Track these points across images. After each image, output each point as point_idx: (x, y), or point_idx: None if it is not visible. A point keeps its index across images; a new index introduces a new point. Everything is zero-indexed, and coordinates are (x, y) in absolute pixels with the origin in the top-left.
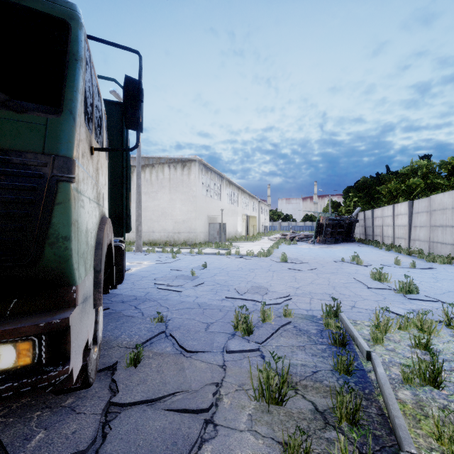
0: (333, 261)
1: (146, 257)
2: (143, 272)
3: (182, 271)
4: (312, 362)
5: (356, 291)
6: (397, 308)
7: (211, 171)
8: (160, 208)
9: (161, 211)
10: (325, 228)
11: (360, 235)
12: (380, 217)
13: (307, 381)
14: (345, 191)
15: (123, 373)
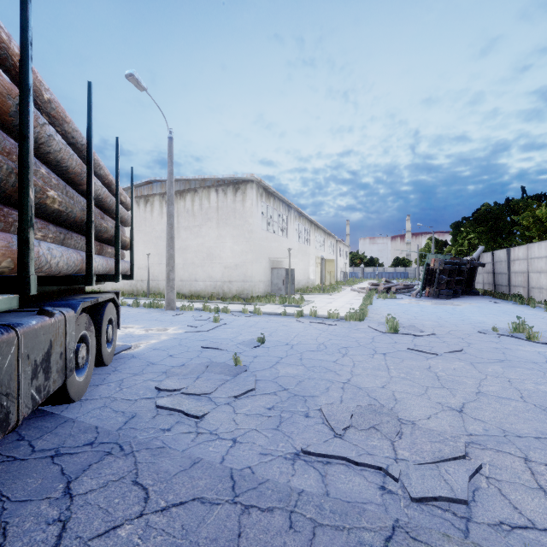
0: (476, 331)
1: (177, 318)
2: (156, 350)
3: (222, 350)
4: None
5: None
6: None
7: (274, 197)
8: (205, 249)
9: (206, 251)
10: (439, 276)
11: (483, 286)
12: (523, 259)
13: None
14: (453, 226)
15: None
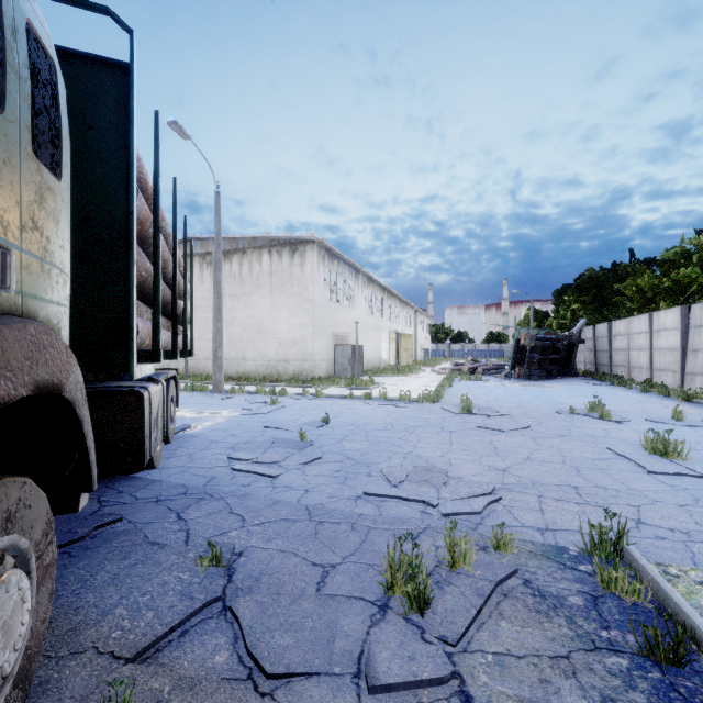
0: (553, 412)
1: (228, 402)
2: (216, 431)
3: (285, 430)
4: None
5: (626, 479)
6: None
7: (338, 260)
8: (256, 321)
9: (257, 325)
10: (530, 354)
11: (585, 365)
12: (624, 334)
13: None
14: (556, 294)
15: None
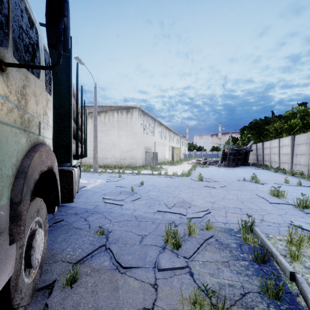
0: (236, 180)
1: (100, 176)
2: (96, 188)
3: (125, 187)
4: (238, 281)
5: (261, 205)
6: (300, 222)
7: (147, 115)
8: (111, 142)
9: (112, 143)
10: (229, 156)
11: (253, 161)
12: (268, 148)
13: (238, 308)
14: (241, 130)
15: (58, 295)
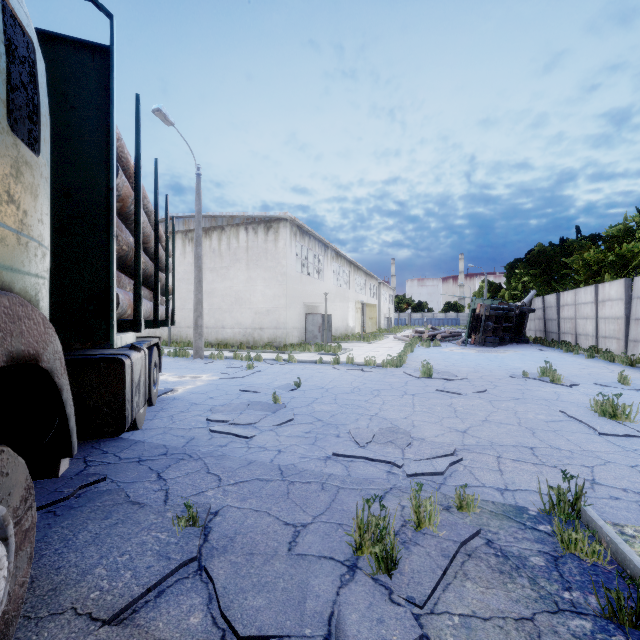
0: (508, 376)
1: (207, 366)
2: (196, 394)
3: (260, 393)
4: None
5: (579, 440)
6: None
7: (309, 236)
8: (233, 292)
9: (234, 296)
10: (485, 322)
11: (535, 333)
12: (572, 305)
13: None
14: (508, 267)
15: None
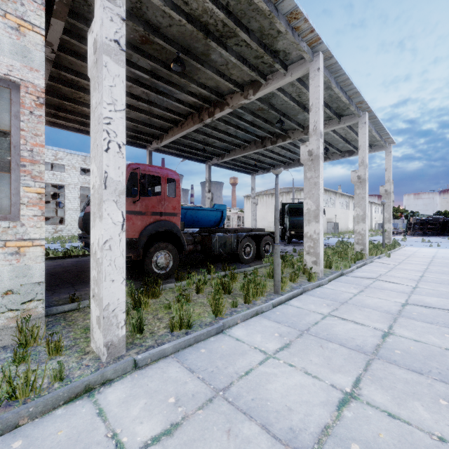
0: None
1: None
2: None
3: None
4: None
5: None
6: None
7: (328, 191)
8: None
9: None
10: (414, 225)
11: None
12: None
13: None
14: None
15: None
